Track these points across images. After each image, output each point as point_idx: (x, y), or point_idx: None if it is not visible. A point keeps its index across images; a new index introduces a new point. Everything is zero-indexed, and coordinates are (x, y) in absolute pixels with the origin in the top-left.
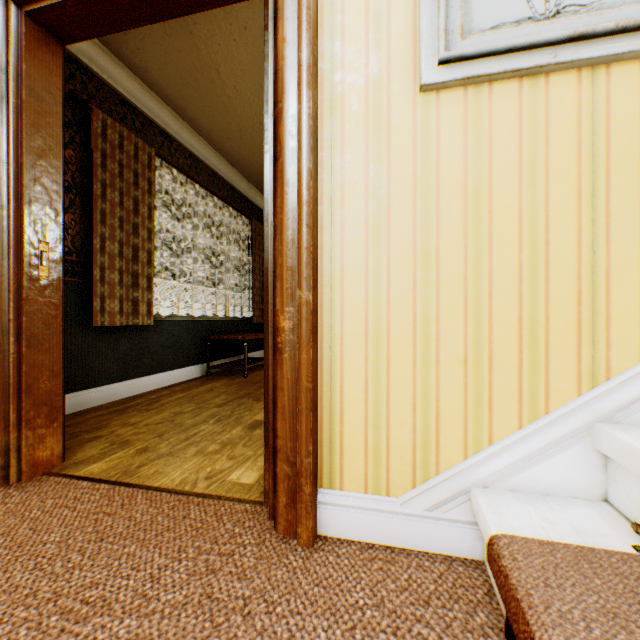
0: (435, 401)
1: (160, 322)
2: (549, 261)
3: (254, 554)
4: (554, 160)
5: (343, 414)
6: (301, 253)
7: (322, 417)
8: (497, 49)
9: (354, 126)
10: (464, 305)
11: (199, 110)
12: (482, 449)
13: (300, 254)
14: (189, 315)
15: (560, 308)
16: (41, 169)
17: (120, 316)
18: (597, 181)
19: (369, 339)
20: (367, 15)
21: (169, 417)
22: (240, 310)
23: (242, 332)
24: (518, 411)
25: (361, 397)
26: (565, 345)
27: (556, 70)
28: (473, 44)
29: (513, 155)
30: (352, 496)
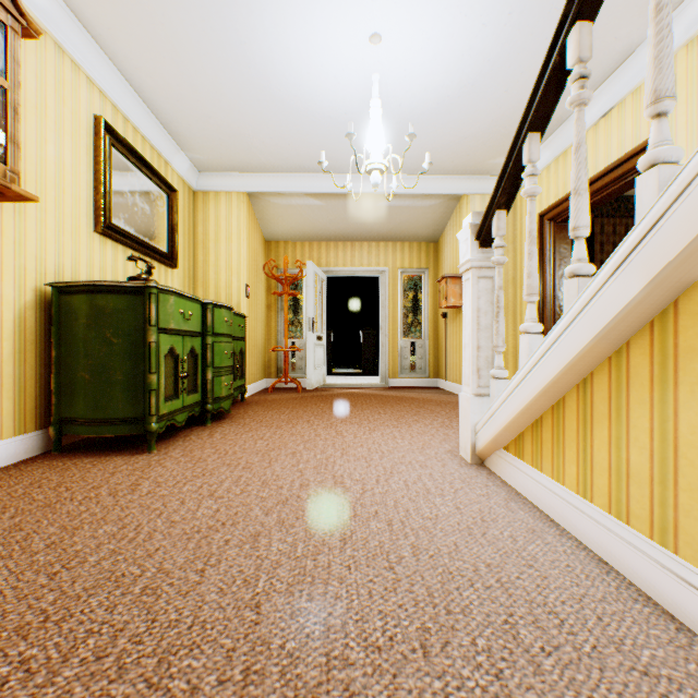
0: None
1: None
2: None
3: None
4: None
5: None
6: None
7: None
8: None
9: None
10: None
11: None
12: None
13: None
14: None
15: None
16: (561, 283)
17: None
18: None
19: None
20: None
21: None
22: None
23: None
24: None
25: None
26: None
27: None
28: None
29: None
30: None
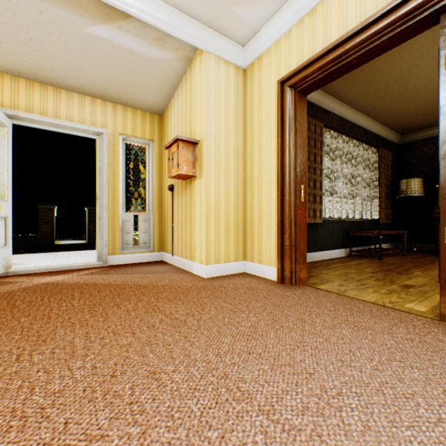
0: None
1: (323, 221)
2: None
3: (444, 336)
4: None
5: None
6: None
7: None
8: None
9: None
10: None
11: (348, 90)
12: None
13: None
14: (336, 217)
15: None
16: (300, 154)
17: (308, 218)
18: None
19: None
20: None
21: (342, 273)
22: (366, 214)
23: (370, 229)
24: None
25: None
26: None
27: None
28: None
29: None
30: None
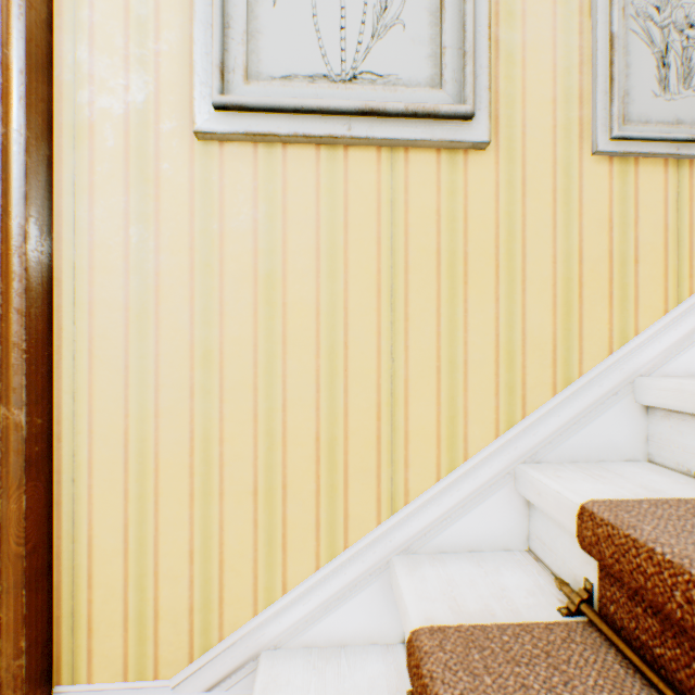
0: (219, 545)
1: None
2: (349, 368)
3: None
4: (354, 249)
5: (93, 575)
6: (8, 351)
7: (61, 582)
8: (283, 106)
9: (109, 169)
10: (255, 420)
11: None
12: (276, 600)
13: (6, 352)
14: None
15: (360, 423)
16: None
17: None
18: (397, 279)
19: (131, 467)
20: (128, 18)
21: None
22: None
23: None
24: (316, 548)
25: (119, 548)
26: (365, 466)
27: (355, 144)
28: (259, 92)
29: (311, 237)
30: (106, 689)
